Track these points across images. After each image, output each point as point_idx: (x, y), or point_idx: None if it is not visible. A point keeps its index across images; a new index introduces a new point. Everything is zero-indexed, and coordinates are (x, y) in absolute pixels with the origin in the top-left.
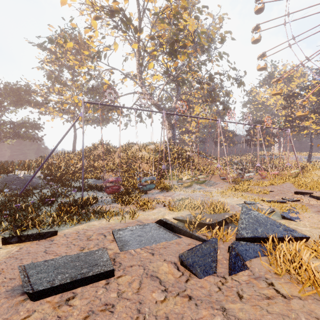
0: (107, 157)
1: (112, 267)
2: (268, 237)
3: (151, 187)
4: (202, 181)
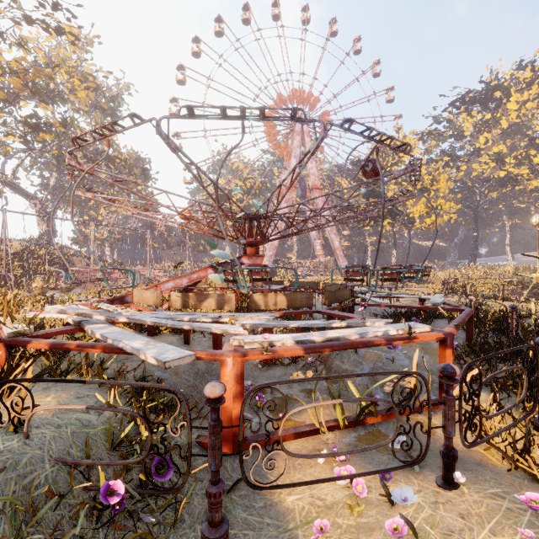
0: None
1: None
2: None
3: None
4: (67, 289)
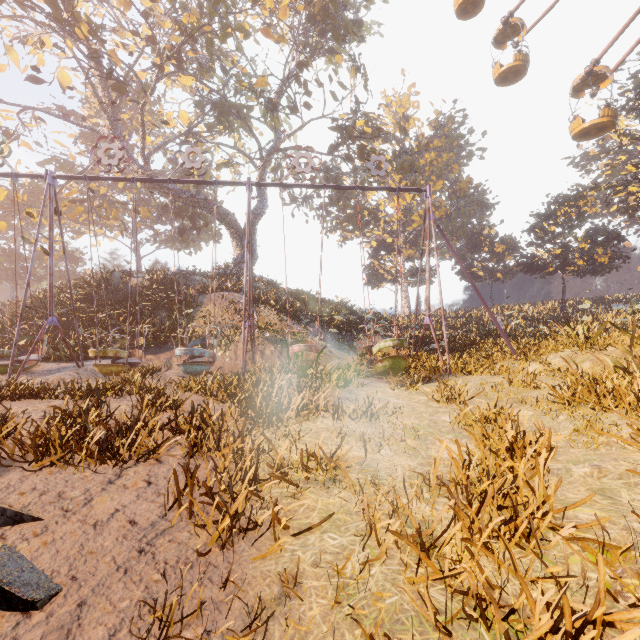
0: None
1: None
2: None
3: None
4: None
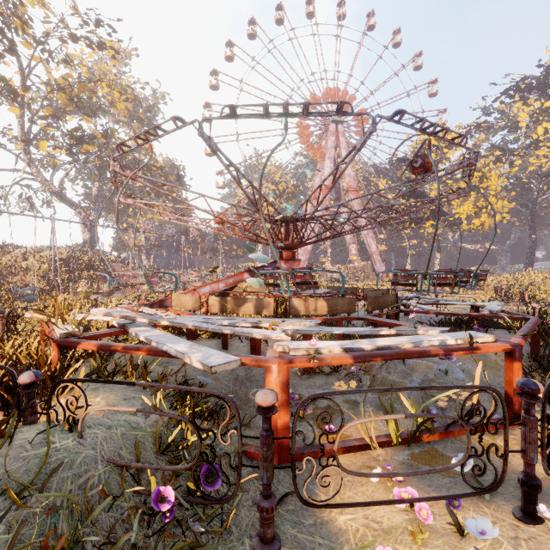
0: None
1: None
2: None
3: (32, 298)
4: (108, 293)
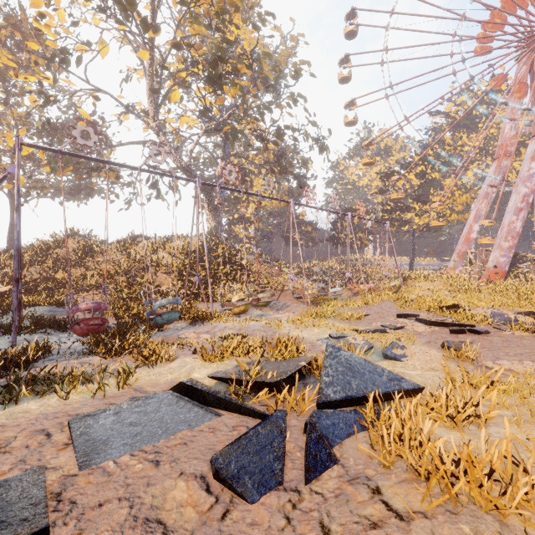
0: (86, 262)
1: (46, 520)
2: (367, 395)
3: (172, 318)
4: (264, 302)
